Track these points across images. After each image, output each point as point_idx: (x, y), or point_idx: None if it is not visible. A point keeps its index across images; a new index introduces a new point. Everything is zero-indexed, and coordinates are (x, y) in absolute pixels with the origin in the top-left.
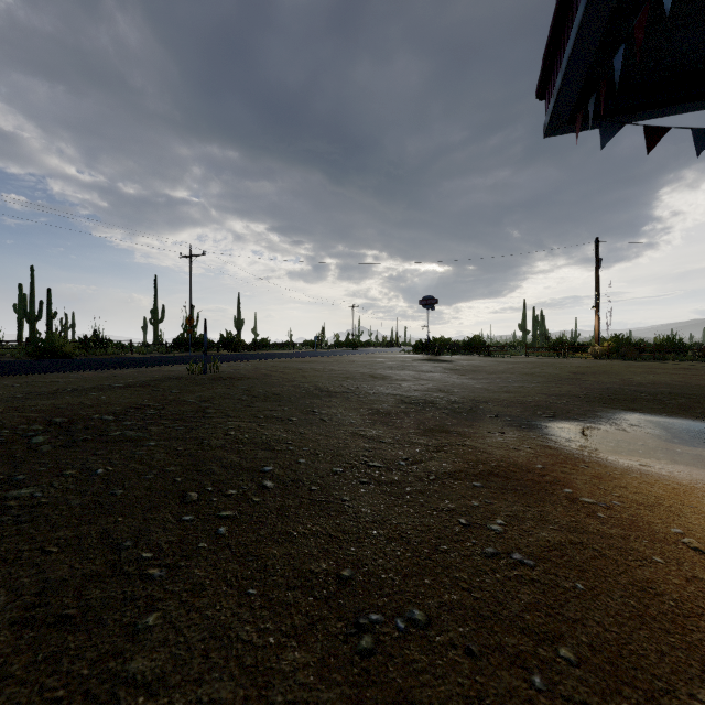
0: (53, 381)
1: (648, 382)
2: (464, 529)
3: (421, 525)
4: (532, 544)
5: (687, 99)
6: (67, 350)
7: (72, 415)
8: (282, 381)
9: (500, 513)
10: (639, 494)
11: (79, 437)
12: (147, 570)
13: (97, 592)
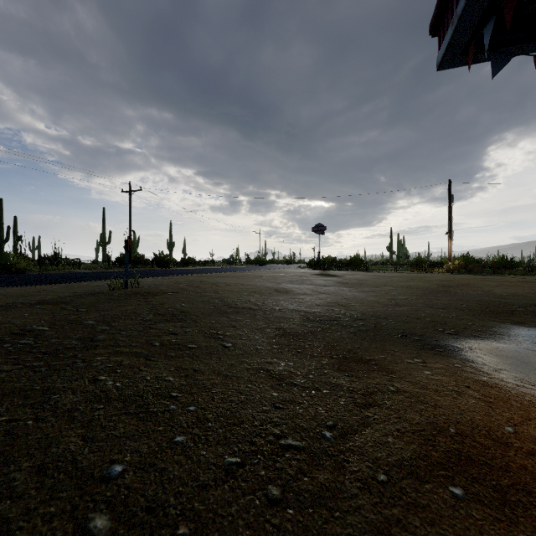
0: None
1: (508, 294)
2: None
3: None
4: None
5: None
6: (21, 267)
7: None
8: (194, 296)
9: None
10: None
11: None
12: None
13: None
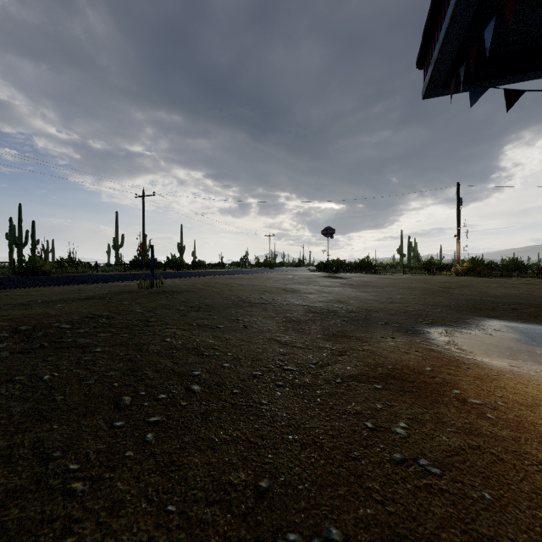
0: (28, 294)
1: (501, 295)
2: (371, 433)
3: (332, 430)
4: (435, 449)
5: (539, 68)
6: (46, 269)
7: (35, 324)
8: (213, 294)
9: (402, 416)
10: (517, 394)
11: (38, 344)
12: (70, 483)
13: (16, 511)
